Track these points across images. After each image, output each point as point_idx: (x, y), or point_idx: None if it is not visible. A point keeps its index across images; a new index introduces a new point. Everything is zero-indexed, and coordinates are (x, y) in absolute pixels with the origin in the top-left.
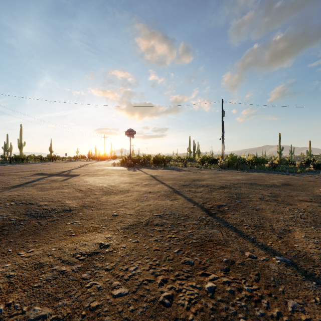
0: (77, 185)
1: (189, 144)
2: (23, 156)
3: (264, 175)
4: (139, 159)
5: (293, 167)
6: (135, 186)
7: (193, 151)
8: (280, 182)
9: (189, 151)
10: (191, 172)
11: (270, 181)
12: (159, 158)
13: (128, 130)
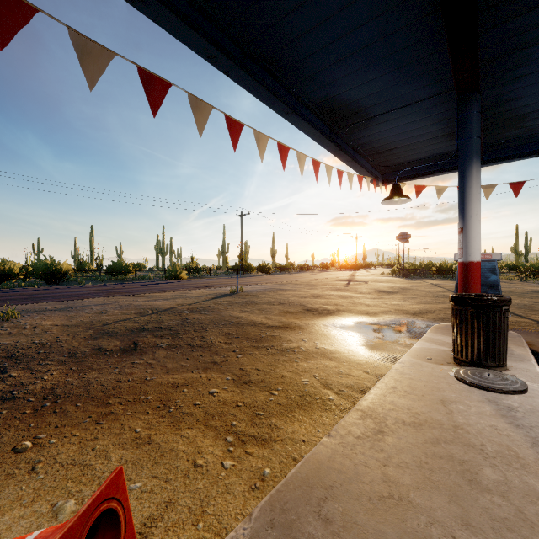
0: (381, 286)
1: (516, 240)
2: (288, 265)
3: None
4: (415, 269)
5: None
6: (420, 288)
7: (525, 252)
8: None
9: (514, 253)
10: None
11: None
12: (445, 267)
13: (401, 233)
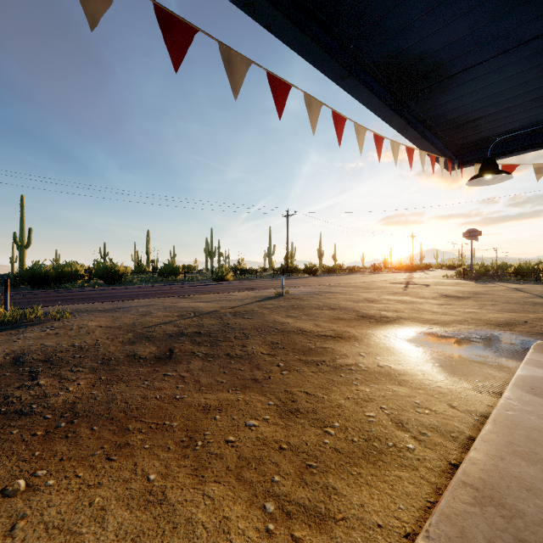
0: (447, 289)
1: None
2: (336, 267)
3: None
4: (487, 271)
5: None
6: (497, 293)
7: None
8: None
9: None
10: None
11: None
12: (526, 268)
13: (468, 230)
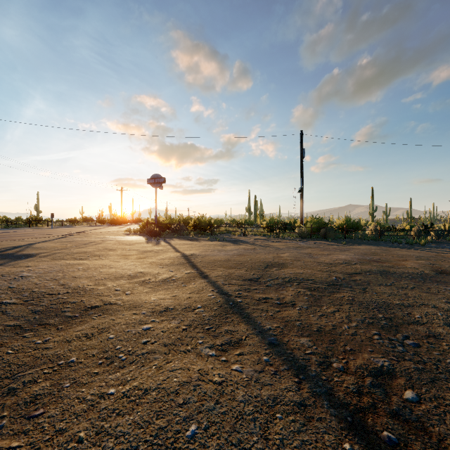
0: None
1: (249, 202)
2: None
3: (377, 250)
4: (170, 224)
5: (407, 235)
6: (136, 288)
7: (255, 211)
8: (427, 267)
9: (248, 212)
10: (257, 246)
11: (407, 265)
12: (203, 221)
13: (153, 176)
